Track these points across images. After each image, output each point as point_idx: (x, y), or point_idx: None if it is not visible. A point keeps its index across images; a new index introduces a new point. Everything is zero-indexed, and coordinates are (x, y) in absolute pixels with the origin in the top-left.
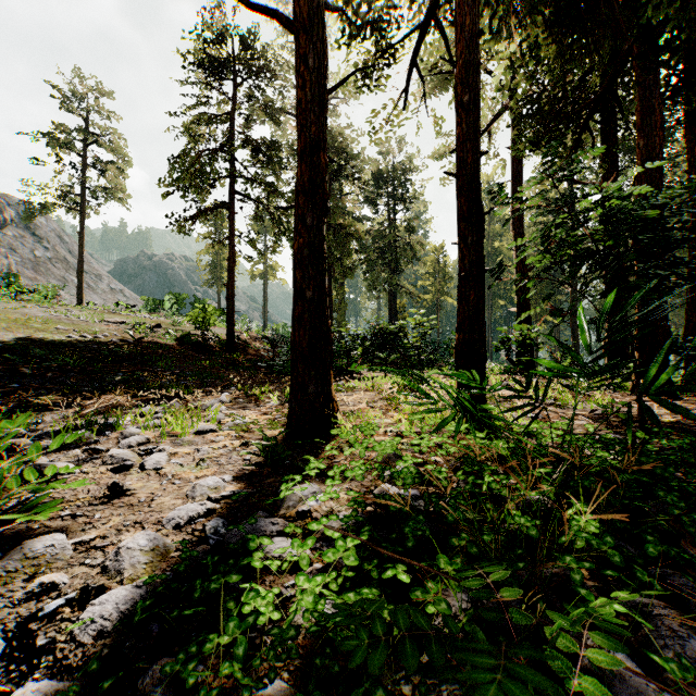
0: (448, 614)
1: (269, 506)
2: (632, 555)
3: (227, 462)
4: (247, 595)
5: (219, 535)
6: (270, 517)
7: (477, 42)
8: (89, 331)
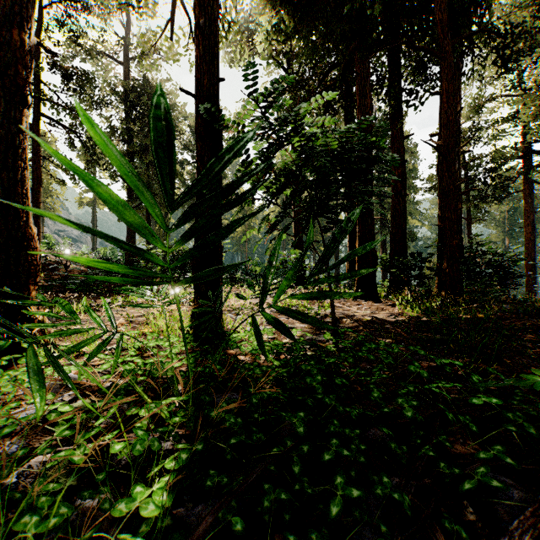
0: None
1: None
2: None
3: None
4: None
5: None
6: None
7: None
8: None
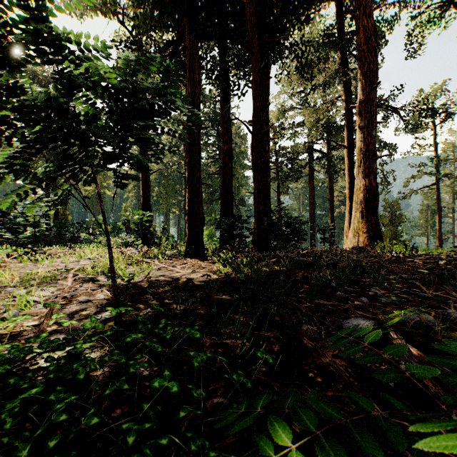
0: None
1: None
2: None
3: None
4: None
5: None
6: None
7: None
8: None
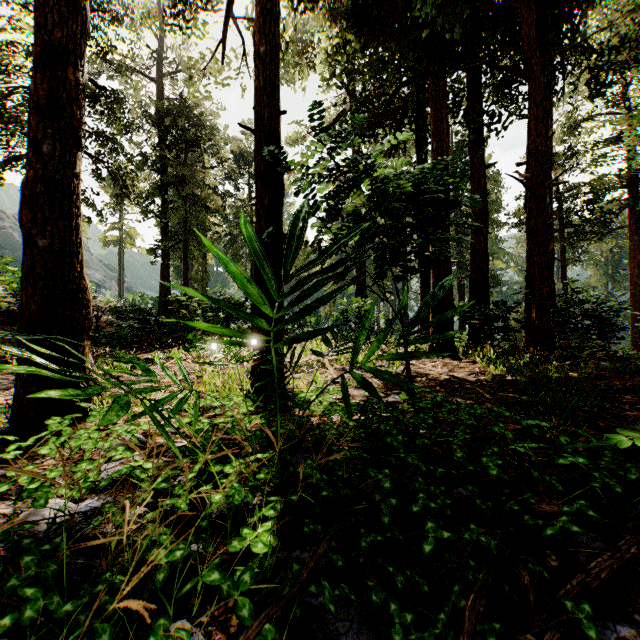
0: None
1: None
2: None
3: None
4: None
5: None
6: None
7: None
8: None
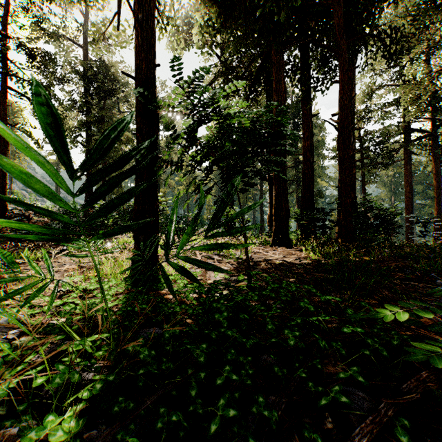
0: None
1: None
2: None
3: None
4: None
5: None
6: None
7: None
8: None
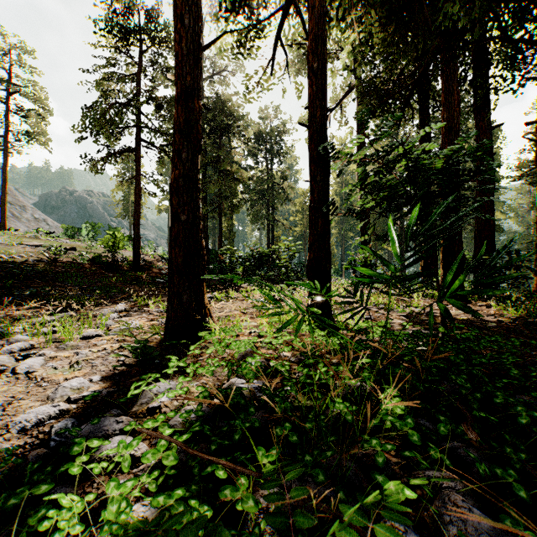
0: (260, 507)
1: (125, 403)
2: (429, 432)
3: (102, 364)
4: (37, 513)
5: (63, 436)
6: (122, 414)
7: (324, 22)
8: (7, 252)
